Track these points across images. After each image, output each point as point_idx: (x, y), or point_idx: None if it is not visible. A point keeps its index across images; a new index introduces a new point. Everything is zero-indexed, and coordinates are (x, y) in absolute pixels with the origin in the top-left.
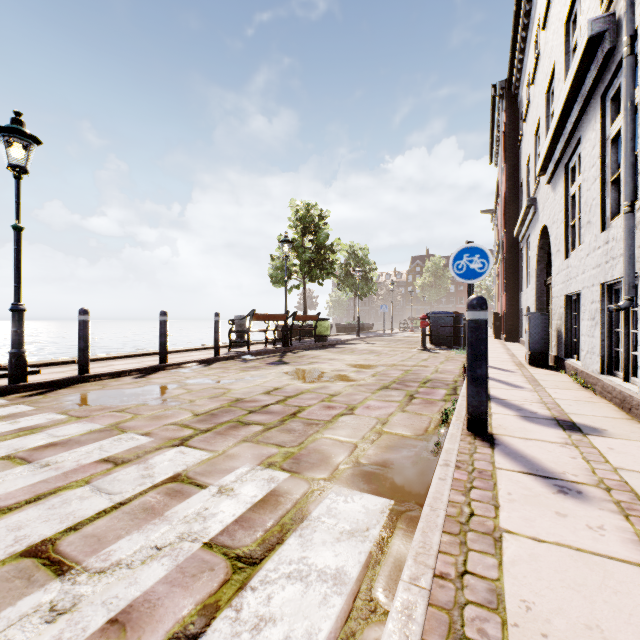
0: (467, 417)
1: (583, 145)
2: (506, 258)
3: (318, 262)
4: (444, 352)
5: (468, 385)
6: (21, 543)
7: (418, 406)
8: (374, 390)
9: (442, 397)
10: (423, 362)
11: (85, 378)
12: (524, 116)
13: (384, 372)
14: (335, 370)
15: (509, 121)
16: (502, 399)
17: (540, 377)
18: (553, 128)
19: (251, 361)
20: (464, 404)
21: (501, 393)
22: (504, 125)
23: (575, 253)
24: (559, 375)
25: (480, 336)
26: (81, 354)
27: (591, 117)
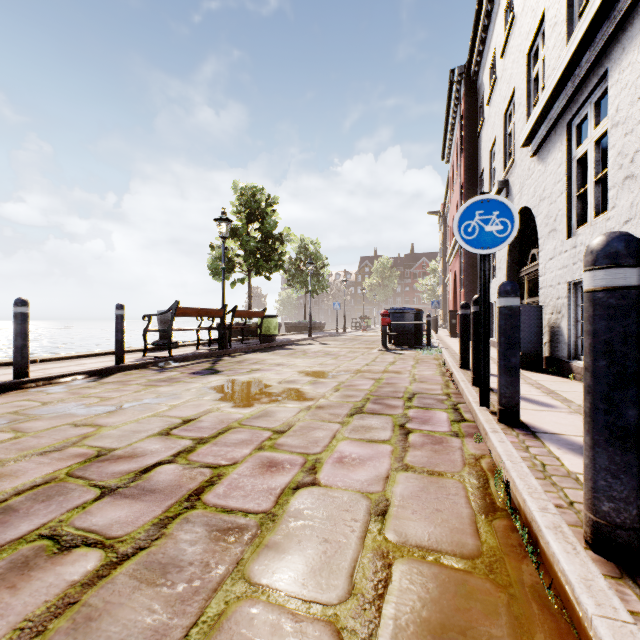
0: (594, 521)
1: (614, 78)
2: (465, 252)
3: (265, 253)
4: (409, 353)
5: (598, 445)
6: None
7: (424, 452)
8: (343, 417)
9: (449, 427)
10: (392, 366)
11: None
12: (488, 98)
13: (349, 383)
14: (284, 381)
15: (468, 109)
16: (553, 433)
17: (553, 386)
18: (562, 68)
19: (170, 370)
20: (512, 452)
21: (538, 419)
22: (461, 114)
23: (593, 226)
24: (570, 382)
25: (635, 328)
26: None
27: (637, 30)
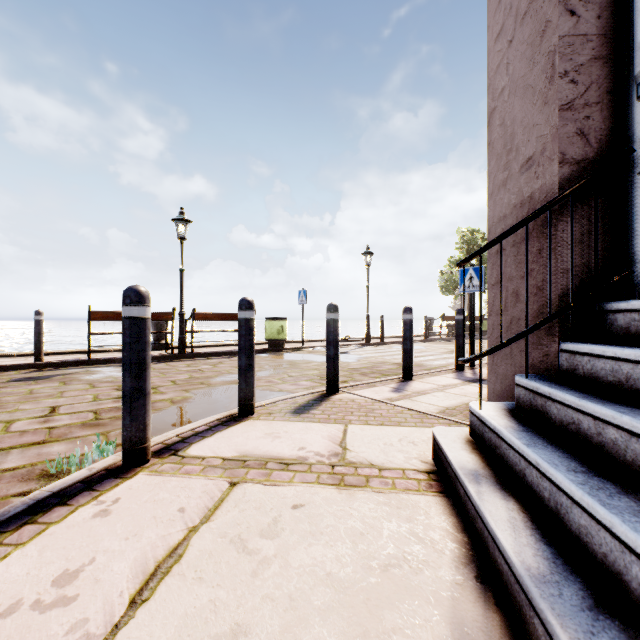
0: None
1: None
2: None
3: None
4: None
5: None
6: (439, 357)
7: None
8: None
9: None
10: None
11: (384, 343)
12: None
13: None
14: None
15: None
16: None
17: None
18: None
19: (445, 342)
20: None
21: None
22: None
23: None
24: None
25: None
26: (382, 333)
27: None
